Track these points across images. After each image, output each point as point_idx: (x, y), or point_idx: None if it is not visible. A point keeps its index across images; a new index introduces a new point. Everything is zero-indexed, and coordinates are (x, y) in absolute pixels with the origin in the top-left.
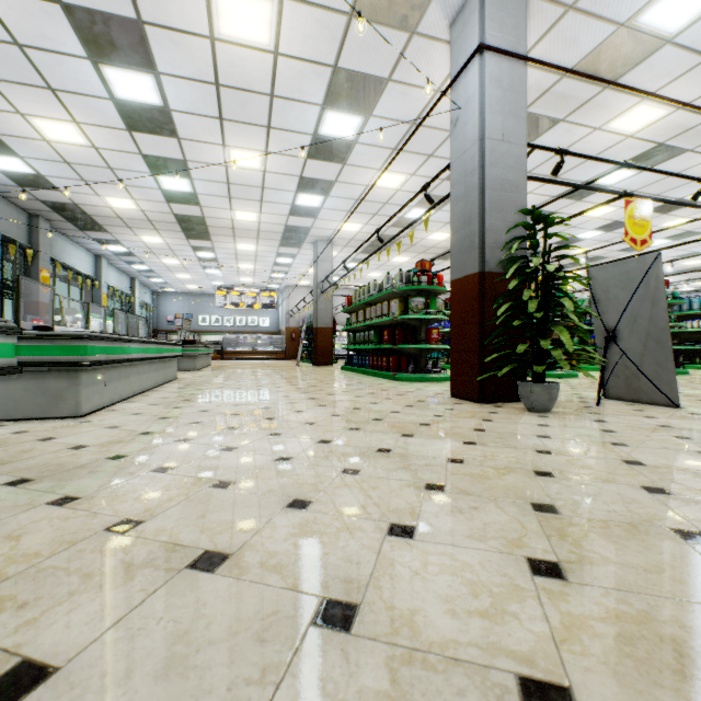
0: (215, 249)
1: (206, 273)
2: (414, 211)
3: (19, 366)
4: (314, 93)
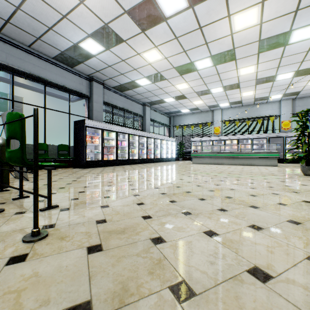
0: None
1: None
2: None
3: (278, 157)
4: None
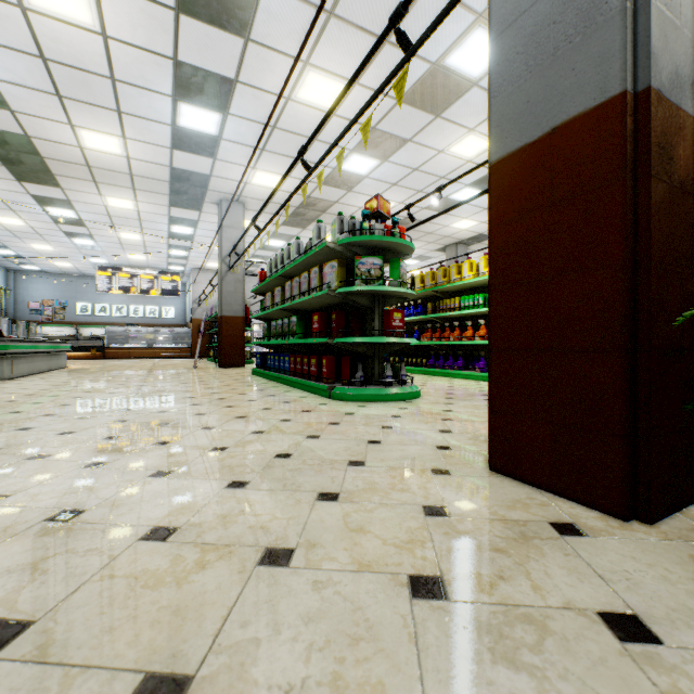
0: (72, 203)
1: (75, 244)
2: (353, 160)
3: None
4: None
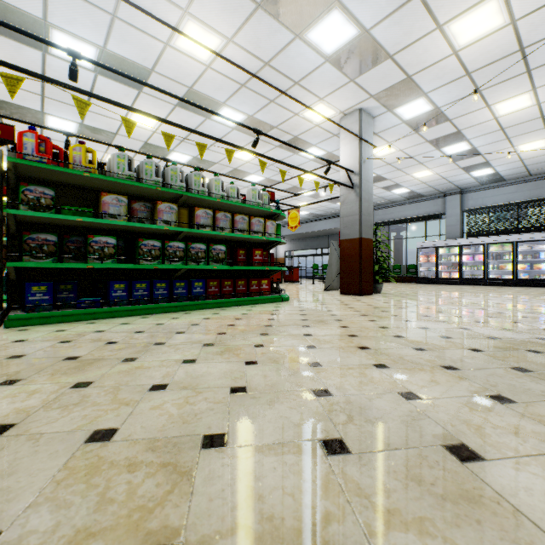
0: None
1: None
2: (82, 45)
3: None
4: (384, 32)
